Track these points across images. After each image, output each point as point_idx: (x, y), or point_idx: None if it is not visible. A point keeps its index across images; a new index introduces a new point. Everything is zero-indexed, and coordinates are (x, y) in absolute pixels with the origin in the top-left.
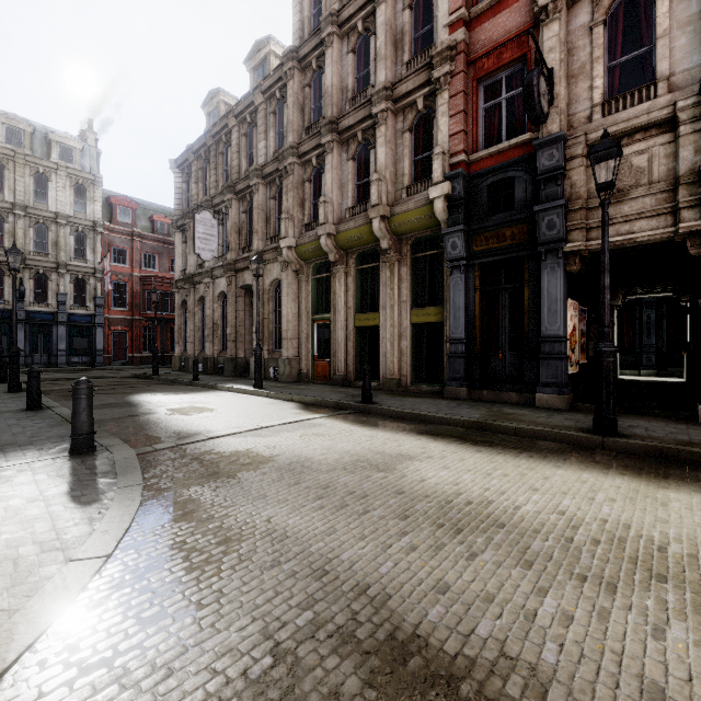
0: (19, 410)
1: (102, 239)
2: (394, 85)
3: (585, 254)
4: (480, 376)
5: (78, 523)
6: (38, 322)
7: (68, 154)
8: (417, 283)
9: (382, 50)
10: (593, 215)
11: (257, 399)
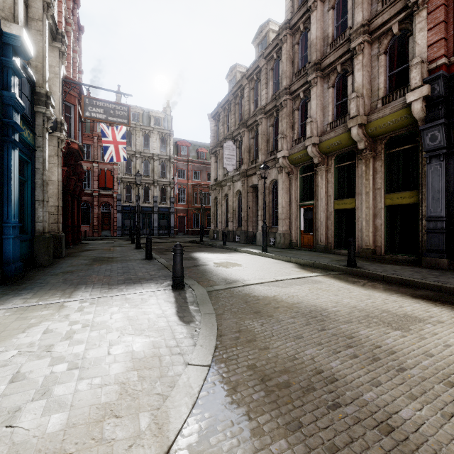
0: (142, 259)
1: (173, 165)
2: (370, 21)
3: None
4: None
5: (186, 336)
6: (145, 212)
7: (158, 122)
8: (391, 173)
9: None
10: None
11: (266, 259)
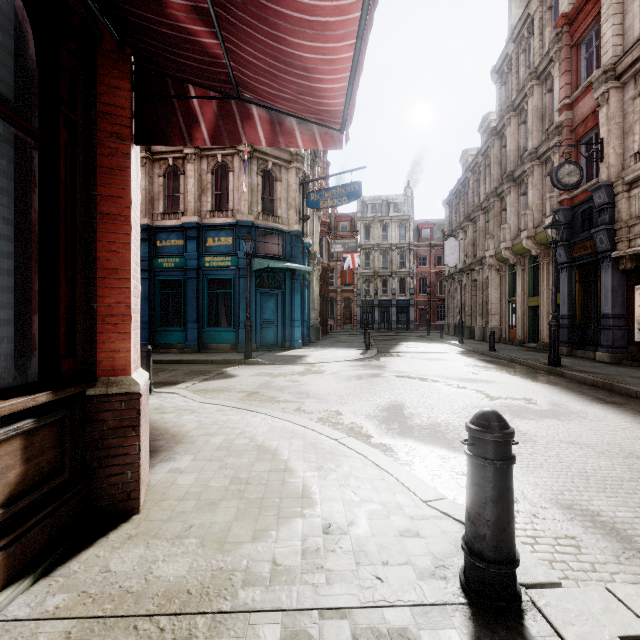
0: (362, 342)
1: (413, 253)
2: (536, 149)
3: (627, 258)
4: (579, 340)
5: (359, 356)
6: (383, 305)
7: (397, 208)
8: None
9: (530, 128)
10: (632, 230)
11: (450, 347)
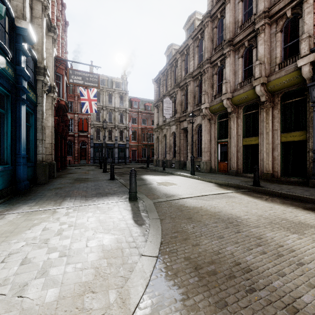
0: (107, 179)
1: (128, 115)
2: (270, 9)
3: None
4: None
5: (139, 234)
6: (109, 147)
7: (118, 85)
8: (285, 118)
9: None
10: None
11: (193, 180)
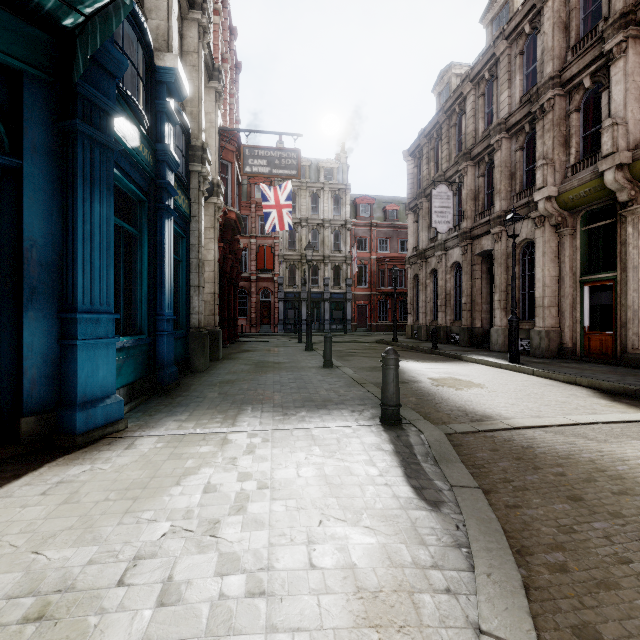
0: (318, 366)
1: (350, 233)
2: None
3: None
4: None
5: (443, 540)
6: (313, 300)
7: (329, 175)
8: None
9: None
10: None
11: (522, 376)
